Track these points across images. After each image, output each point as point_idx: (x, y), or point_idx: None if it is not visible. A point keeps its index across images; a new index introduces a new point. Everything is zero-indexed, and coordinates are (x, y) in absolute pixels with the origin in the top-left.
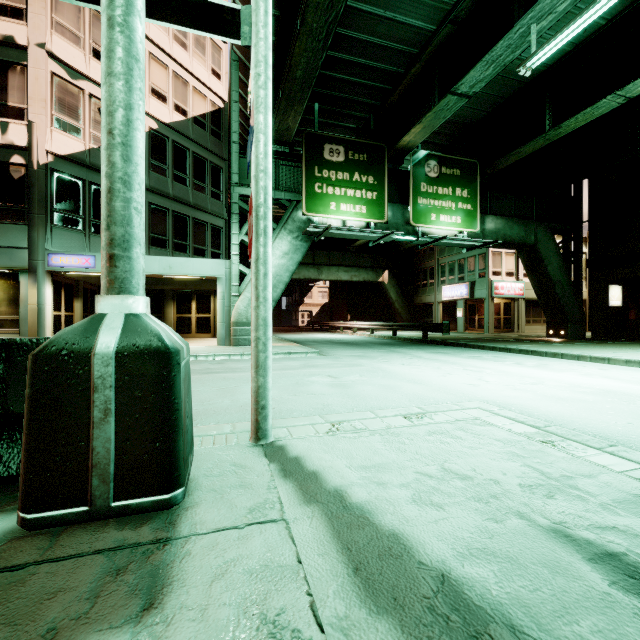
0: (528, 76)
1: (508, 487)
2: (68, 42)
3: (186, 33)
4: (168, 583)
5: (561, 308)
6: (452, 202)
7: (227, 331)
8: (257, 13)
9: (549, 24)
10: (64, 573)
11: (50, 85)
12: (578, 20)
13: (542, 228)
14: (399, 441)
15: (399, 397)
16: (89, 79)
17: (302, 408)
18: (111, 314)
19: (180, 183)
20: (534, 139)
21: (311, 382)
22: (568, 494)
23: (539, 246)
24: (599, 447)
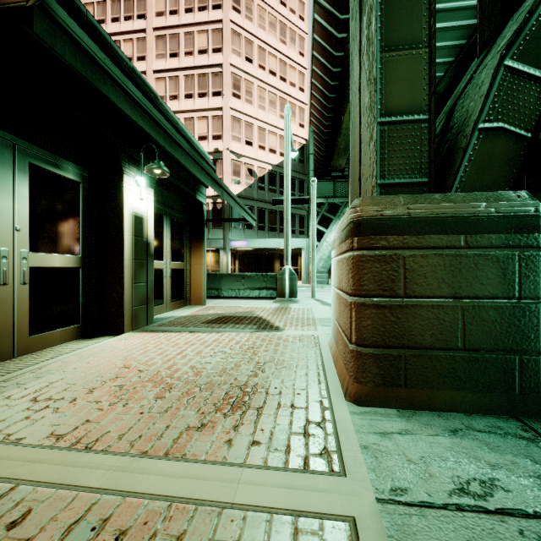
0: None
1: None
2: (236, 142)
3: None
4: (298, 303)
5: None
6: None
7: (307, 276)
8: (312, 198)
9: None
10: (285, 302)
11: (230, 165)
12: None
13: None
14: None
15: None
16: (244, 156)
17: None
18: (286, 269)
19: (282, 195)
20: None
21: None
22: None
23: None
24: None
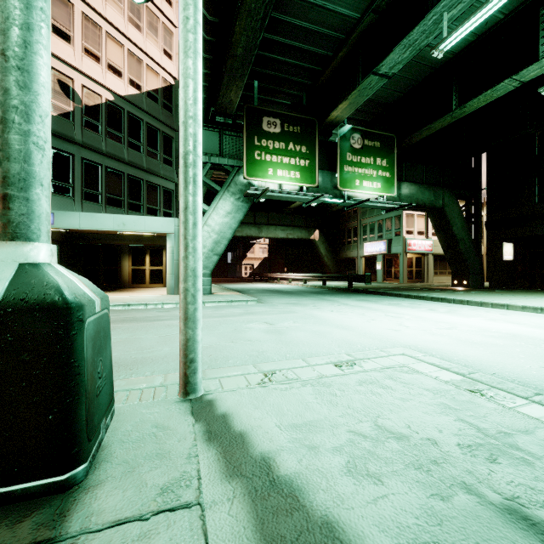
0: (438, 62)
1: (447, 448)
2: None
3: (140, 16)
4: None
5: (464, 262)
6: (373, 170)
7: (176, 282)
8: None
9: (458, 13)
10: None
11: None
12: (485, 7)
13: (448, 194)
14: (330, 392)
15: (329, 343)
16: None
17: (238, 355)
18: (1, 263)
19: (134, 150)
20: (443, 117)
21: (248, 329)
22: (511, 456)
23: (446, 209)
24: (526, 396)
